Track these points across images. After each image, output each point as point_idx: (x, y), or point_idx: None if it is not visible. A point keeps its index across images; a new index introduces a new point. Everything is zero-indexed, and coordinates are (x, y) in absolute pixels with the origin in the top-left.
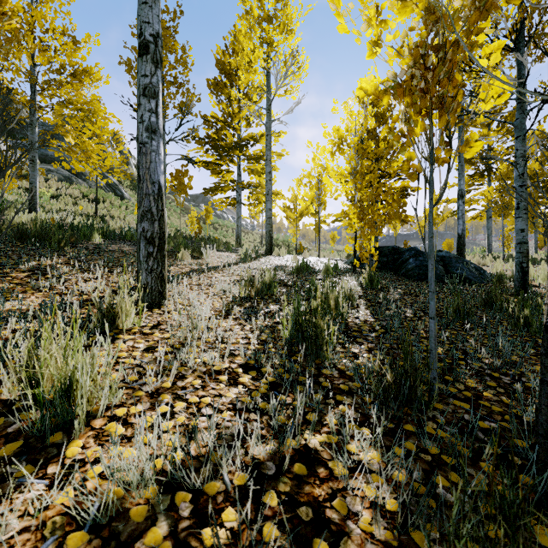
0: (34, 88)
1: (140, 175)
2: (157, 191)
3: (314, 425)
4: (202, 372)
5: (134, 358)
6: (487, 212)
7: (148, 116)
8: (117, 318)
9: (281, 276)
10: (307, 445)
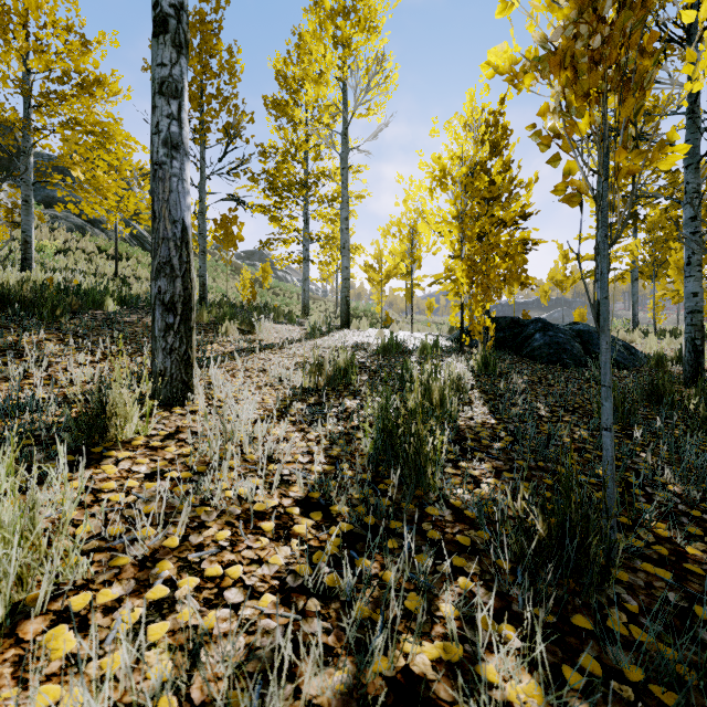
0: (28, 103)
1: (155, 210)
2: (181, 234)
3: (421, 628)
4: (234, 514)
5: (126, 491)
6: (632, 273)
7: (167, 123)
8: (110, 423)
9: (361, 357)
10: (409, 668)
